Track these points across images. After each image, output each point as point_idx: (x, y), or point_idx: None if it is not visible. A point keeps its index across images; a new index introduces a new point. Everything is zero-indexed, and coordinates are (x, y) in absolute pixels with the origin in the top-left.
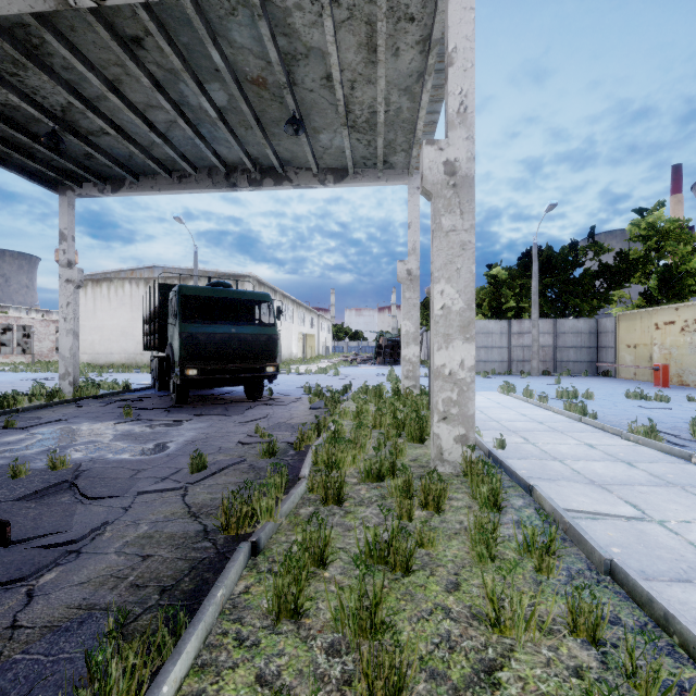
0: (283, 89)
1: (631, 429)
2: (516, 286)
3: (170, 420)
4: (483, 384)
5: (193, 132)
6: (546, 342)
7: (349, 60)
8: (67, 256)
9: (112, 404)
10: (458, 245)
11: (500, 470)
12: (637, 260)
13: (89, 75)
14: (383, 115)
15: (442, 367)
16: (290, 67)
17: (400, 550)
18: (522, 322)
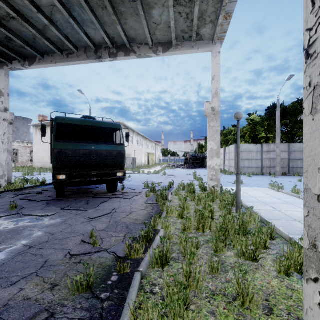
0: None
1: None
2: (265, 125)
3: (36, 215)
4: (252, 181)
5: (66, 12)
6: (284, 156)
7: None
8: (4, 105)
9: (21, 195)
10: None
11: None
12: None
13: None
14: None
15: None
16: None
17: None
18: (269, 145)
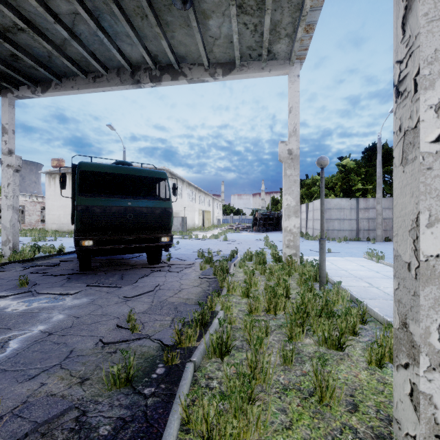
0: None
1: None
2: (362, 173)
3: (54, 293)
4: (344, 249)
5: (93, 22)
6: (387, 215)
7: None
8: (8, 145)
9: (31, 268)
10: None
11: None
12: None
13: None
14: None
15: (438, 258)
16: None
17: None
18: (367, 200)
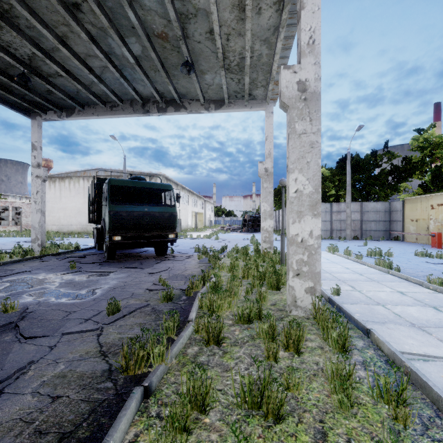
0: (179, 41)
1: (429, 280)
2: (335, 180)
3: (101, 271)
4: None
5: (118, 74)
6: (356, 217)
7: (225, 18)
8: (37, 160)
9: (65, 259)
10: (308, 144)
11: (340, 313)
12: (417, 163)
13: (45, 32)
14: (249, 59)
15: (295, 236)
16: (184, 24)
17: (272, 399)
18: (340, 204)
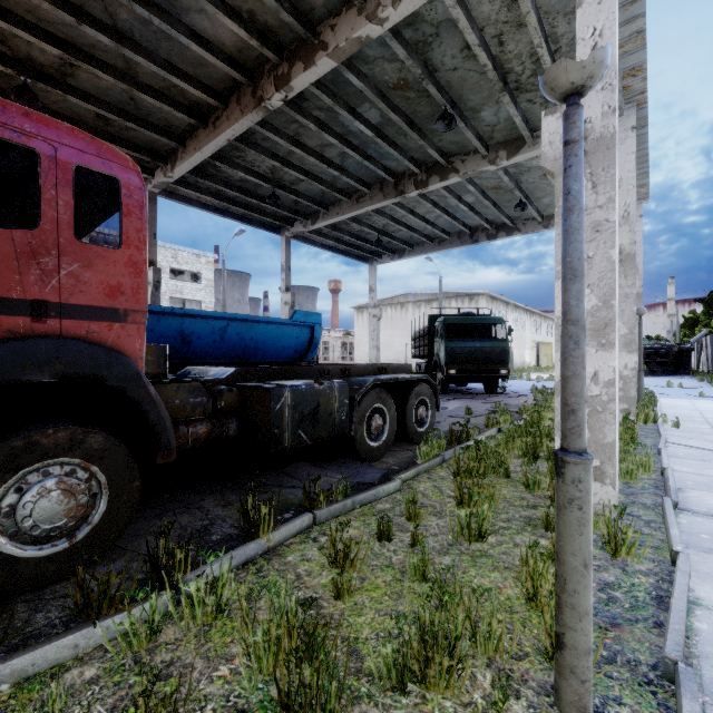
0: (512, 190)
1: None
2: None
3: (442, 398)
4: None
5: (451, 219)
6: None
7: None
8: (374, 301)
9: None
10: (622, 295)
11: (657, 433)
12: None
13: (402, 211)
14: None
15: None
16: (517, 177)
17: None
18: None
